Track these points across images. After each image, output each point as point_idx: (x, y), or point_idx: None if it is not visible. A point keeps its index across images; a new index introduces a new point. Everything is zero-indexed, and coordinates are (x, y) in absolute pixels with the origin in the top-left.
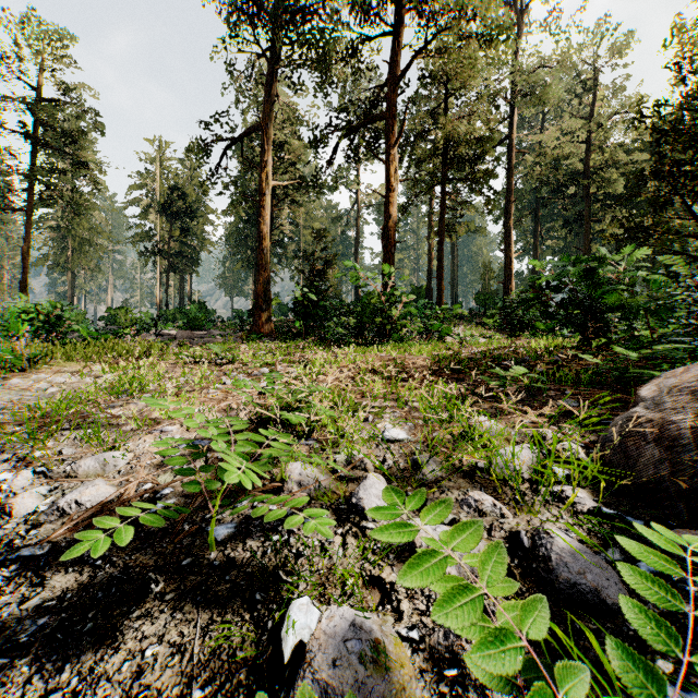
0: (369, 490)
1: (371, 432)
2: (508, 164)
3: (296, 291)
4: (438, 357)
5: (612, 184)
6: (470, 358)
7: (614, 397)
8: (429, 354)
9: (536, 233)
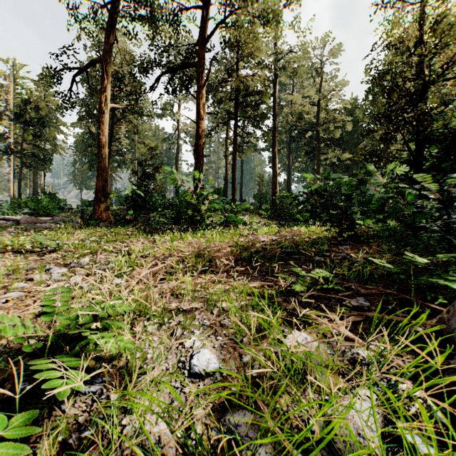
0: None
1: (177, 356)
2: (275, 112)
3: (126, 188)
4: (239, 248)
5: (332, 132)
6: (262, 247)
7: (397, 296)
8: (230, 243)
9: (289, 158)
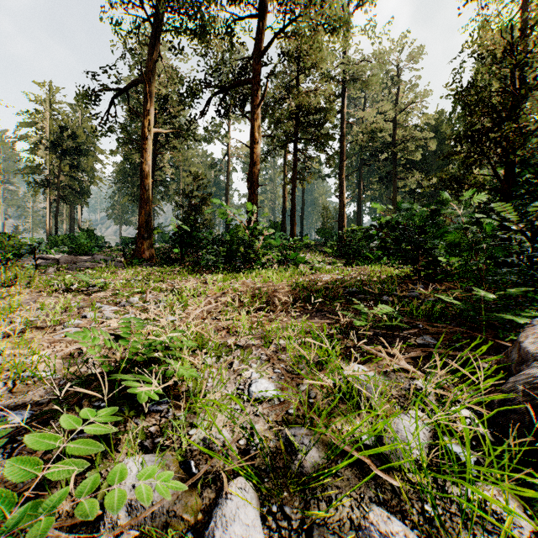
0: (229, 528)
1: (236, 385)
2: (342, 132)
3: (173, 223)
4: (298, 287)
5: (411, 153)
6: (324, 286)
7: (467, 334)
8: (288, 282)
9: (360, 186)
